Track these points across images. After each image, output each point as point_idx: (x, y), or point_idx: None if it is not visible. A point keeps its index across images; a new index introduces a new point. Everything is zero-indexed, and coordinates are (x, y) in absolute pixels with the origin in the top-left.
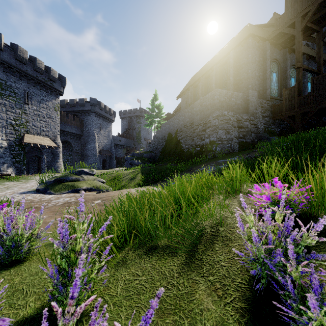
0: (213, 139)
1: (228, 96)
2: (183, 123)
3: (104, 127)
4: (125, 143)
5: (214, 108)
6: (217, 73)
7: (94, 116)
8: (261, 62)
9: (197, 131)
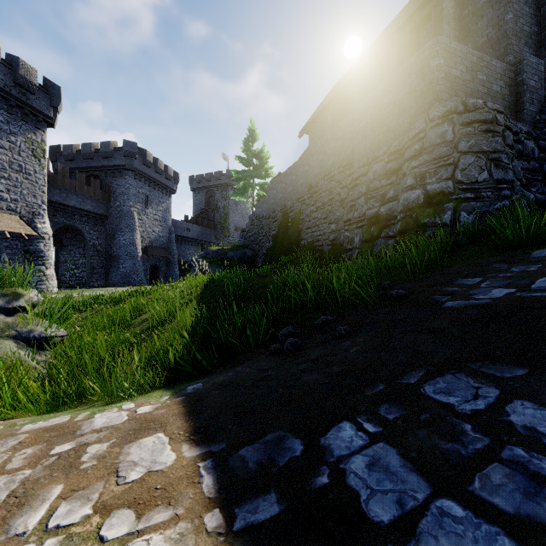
0: (441, 188)
1: (470, 65)
2: (321, 170)
3: (154, 201)
4: (199, 236)
5: (427, 100)
6: (403, 52)
7: (132, 179)
8: None
9: (368, 180)
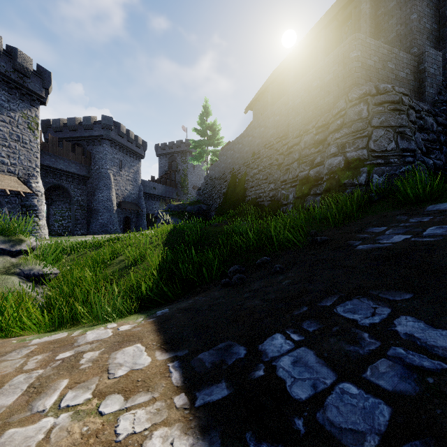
0: (358, 155)
1: (382, 56)
2: (262, 140)
3: (126, 165)
4: (163, 193)
5: (347, 85)
6: (329, 44)
7: (109, 147)
8: (435, 1)
9: (300, 148)
